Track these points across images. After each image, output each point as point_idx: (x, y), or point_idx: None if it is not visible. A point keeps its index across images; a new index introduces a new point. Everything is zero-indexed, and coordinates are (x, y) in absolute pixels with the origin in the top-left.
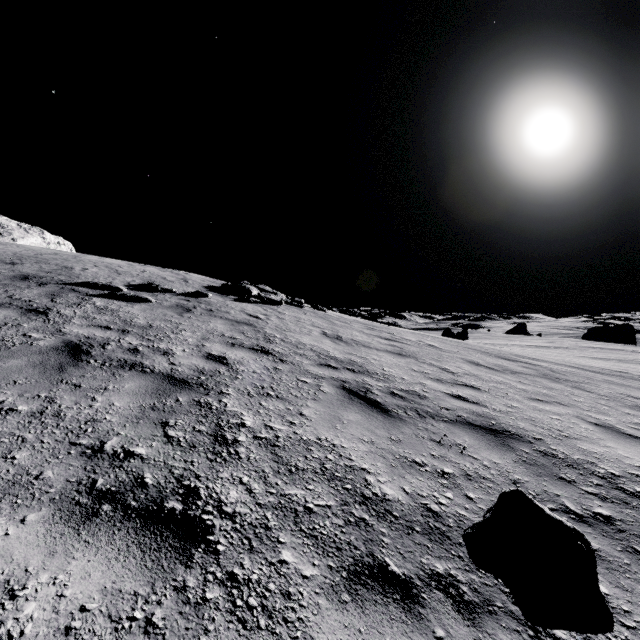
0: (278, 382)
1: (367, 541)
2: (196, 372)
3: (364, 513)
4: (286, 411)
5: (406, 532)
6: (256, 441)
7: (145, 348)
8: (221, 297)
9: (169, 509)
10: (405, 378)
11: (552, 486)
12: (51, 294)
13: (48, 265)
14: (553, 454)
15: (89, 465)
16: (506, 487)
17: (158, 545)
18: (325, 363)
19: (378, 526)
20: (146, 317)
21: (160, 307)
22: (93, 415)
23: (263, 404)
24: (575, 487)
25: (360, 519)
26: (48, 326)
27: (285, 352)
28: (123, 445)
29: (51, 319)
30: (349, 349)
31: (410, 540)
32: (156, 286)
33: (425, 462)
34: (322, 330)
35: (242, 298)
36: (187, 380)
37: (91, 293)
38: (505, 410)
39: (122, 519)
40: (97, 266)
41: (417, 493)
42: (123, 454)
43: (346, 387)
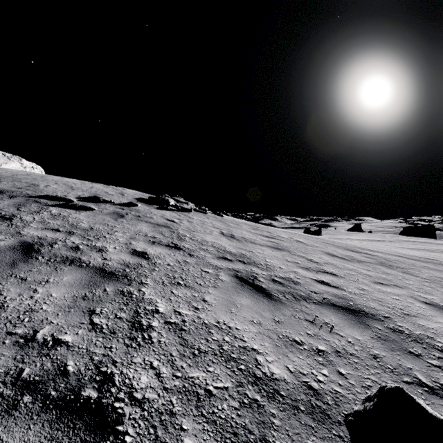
0: (186, 273)
1: (260, 424)
2: (123, 265)
3: (256, 394)
4: (192, 298)
5: (293, 412)
6: (166, 326)
7: (85, 246)
8: (147, 206)
9: (85, 398)
10: (282, 267)
11: (404, 360)
12: (18, 204)
13: (20, 183)
14: (400, 330)
15: (19, 354)
16: (369, 362)
17: (69, 439)
18: (222, 256)
19: (268, 407)
20: (89, 221)
21: (101, 214)
22: (32, 305)
23: (174, 292)
24: (422, 360)
25: (253, 400)
26: (10, 229)
27: (193, 248)
28: (53, 333)
29: (14, 224)
30: (240, 245)
31: (296, 421)
32: (99, 198)
33: (303, 341)
34: (220, 230)
35: (162, 207)
36: (115, 272)
37: (49, 203)
38: (358, 292)
39: (39, 411)
40: (57, 183)
41: (299, 371)
42: (51, 342)
43: (238, 276)
